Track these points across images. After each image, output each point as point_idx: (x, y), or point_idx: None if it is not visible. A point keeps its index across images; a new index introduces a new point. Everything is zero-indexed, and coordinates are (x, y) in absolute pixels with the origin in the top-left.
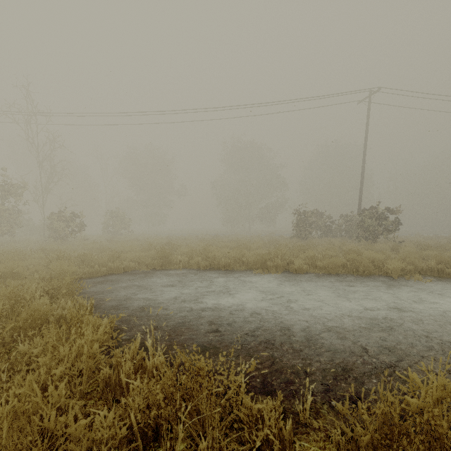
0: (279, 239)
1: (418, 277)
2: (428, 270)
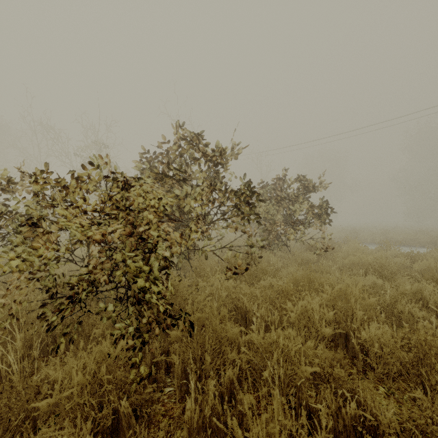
0: None
1: None
2: None
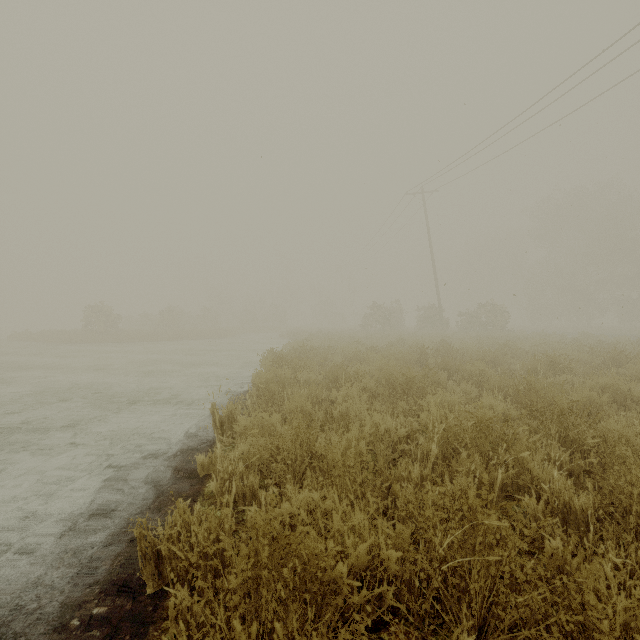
0: None
1: None
2: None
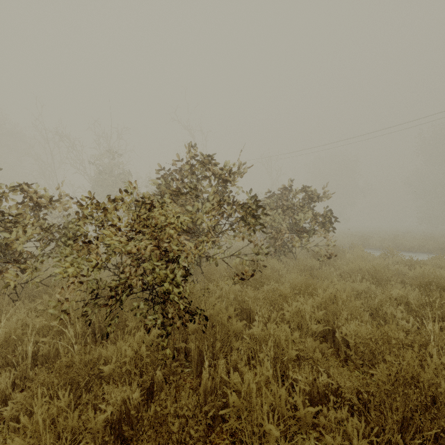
0: None
1: None
2: None
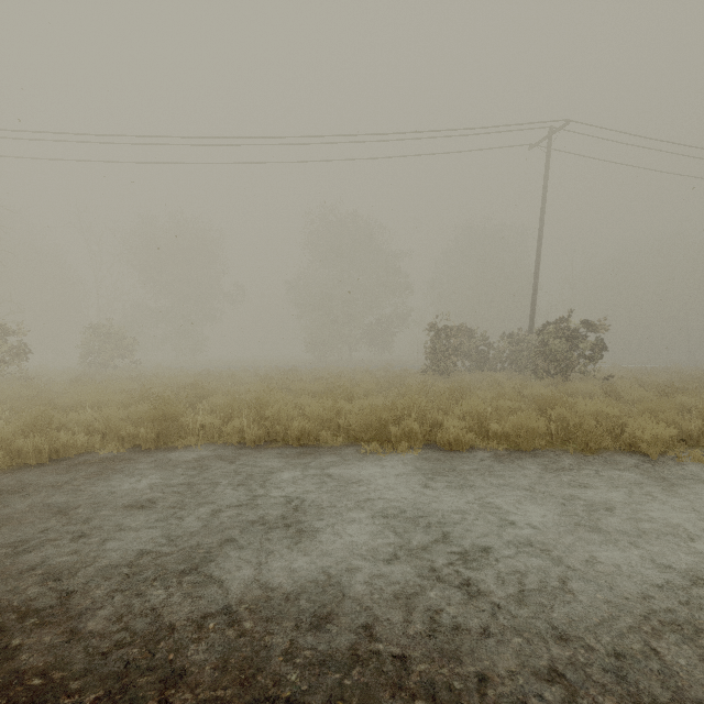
0: (402, 374)
1: (701, 455)
2: (703, 437)
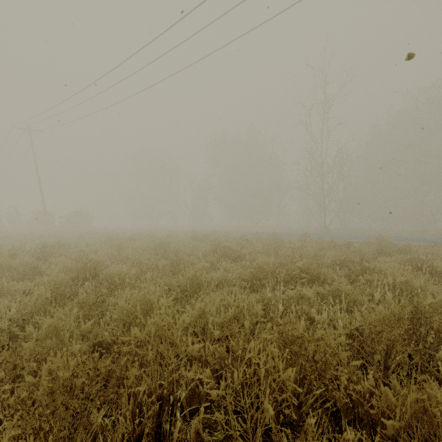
0: None
1: None
2: None
